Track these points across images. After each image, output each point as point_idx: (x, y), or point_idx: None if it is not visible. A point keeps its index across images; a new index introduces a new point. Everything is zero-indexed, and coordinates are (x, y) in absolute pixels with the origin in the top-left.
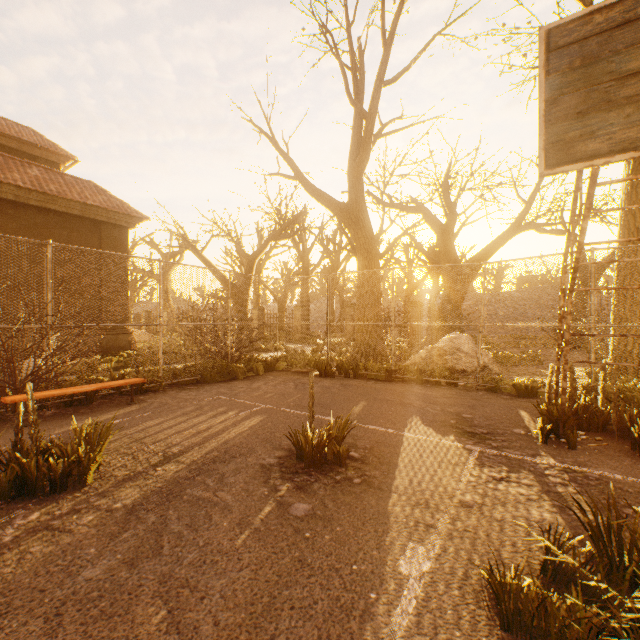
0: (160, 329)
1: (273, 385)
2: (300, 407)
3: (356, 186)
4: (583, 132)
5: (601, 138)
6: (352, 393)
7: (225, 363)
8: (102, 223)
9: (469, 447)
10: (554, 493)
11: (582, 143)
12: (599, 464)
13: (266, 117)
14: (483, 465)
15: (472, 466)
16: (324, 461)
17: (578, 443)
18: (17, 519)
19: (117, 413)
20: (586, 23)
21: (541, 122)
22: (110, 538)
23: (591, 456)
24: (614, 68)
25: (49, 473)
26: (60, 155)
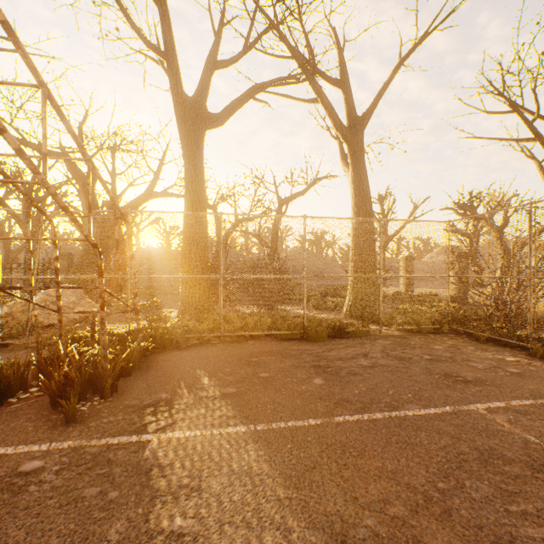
0: None
1: None
2: None
3: None
4: None
5: None
6: None
7: None
8: None
9: None
10: None
11: None
12: None
13: None
14: None
15: None
16: None
17: (7, 406)
18: None
19: None
20: None
21: None
22: None
23: None
24: None
25: None
26: None
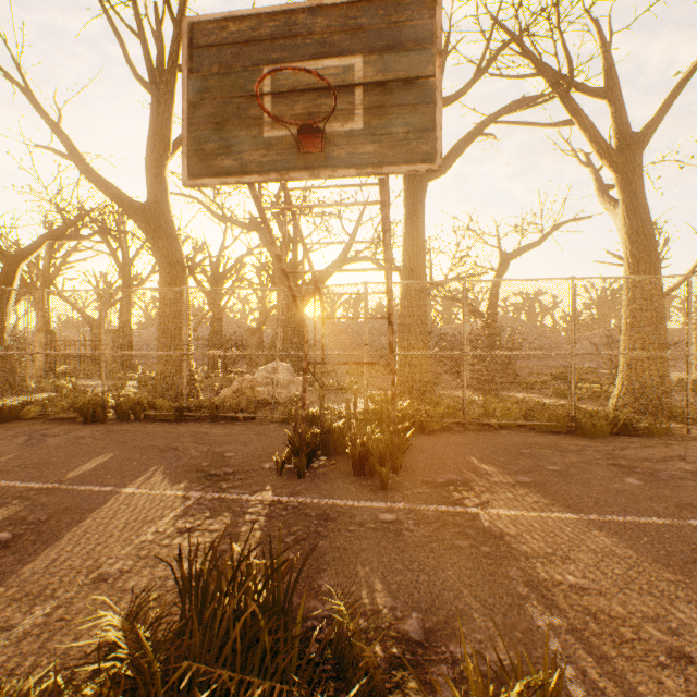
0: None
1: None
2: None
3: (156, 184)
4: (221, 145)
5: (235, 155)
6: (109, 442)
7: None
8: None
9: (191, 494)
10: (233, 535)
11: (220, 157)
12: (312, 490)
13: (16, 61)
14: (185, 515)
15: (169, 519)
16: None
17: (314, 470)
18: None
19: None
20: (223, 29)
21: (186, 125)
22: None
23: (313, 482)
24: (244, 84)
25: None
26: None
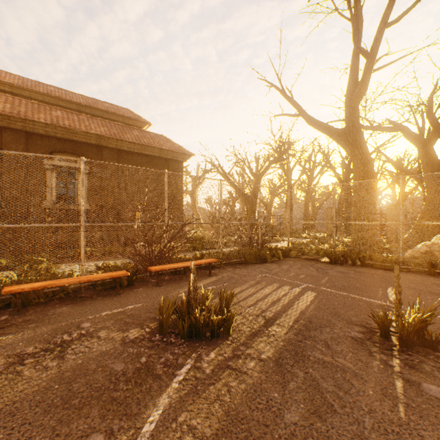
0: (220, 226)
1: (298, 268)
2: (337, 288)
3: (353, 114)
4: None
5: None
6: (372, 279)
7: (257, 250)
8: (169, 160)
9: None
10: None
11: None
12: None
13: (277, 74)
14: None
15: None
16: (409, 342)
17: None
18: (203, 355)
19: (206, 281)
20: None
21: None
22: (281, 386)
23: None
24: None
25: (210, 325)
26: (142, 122)
